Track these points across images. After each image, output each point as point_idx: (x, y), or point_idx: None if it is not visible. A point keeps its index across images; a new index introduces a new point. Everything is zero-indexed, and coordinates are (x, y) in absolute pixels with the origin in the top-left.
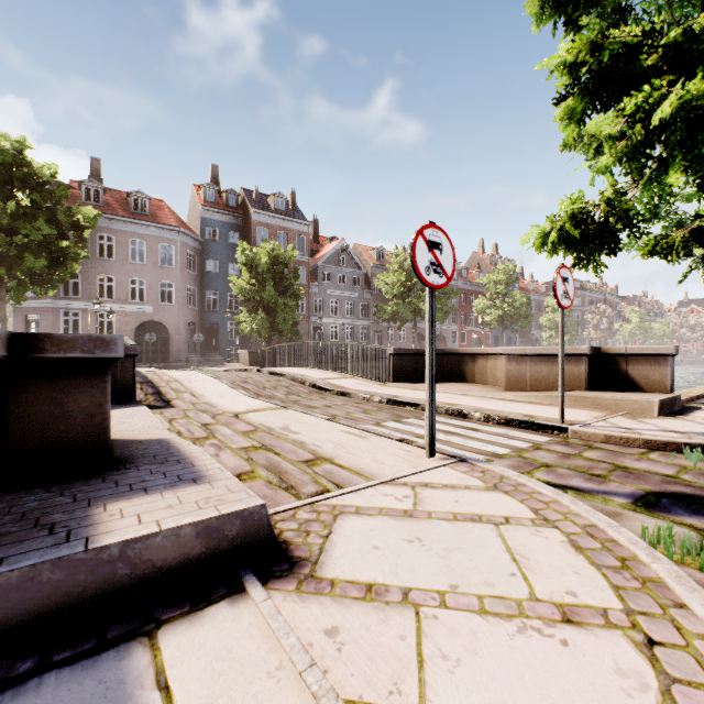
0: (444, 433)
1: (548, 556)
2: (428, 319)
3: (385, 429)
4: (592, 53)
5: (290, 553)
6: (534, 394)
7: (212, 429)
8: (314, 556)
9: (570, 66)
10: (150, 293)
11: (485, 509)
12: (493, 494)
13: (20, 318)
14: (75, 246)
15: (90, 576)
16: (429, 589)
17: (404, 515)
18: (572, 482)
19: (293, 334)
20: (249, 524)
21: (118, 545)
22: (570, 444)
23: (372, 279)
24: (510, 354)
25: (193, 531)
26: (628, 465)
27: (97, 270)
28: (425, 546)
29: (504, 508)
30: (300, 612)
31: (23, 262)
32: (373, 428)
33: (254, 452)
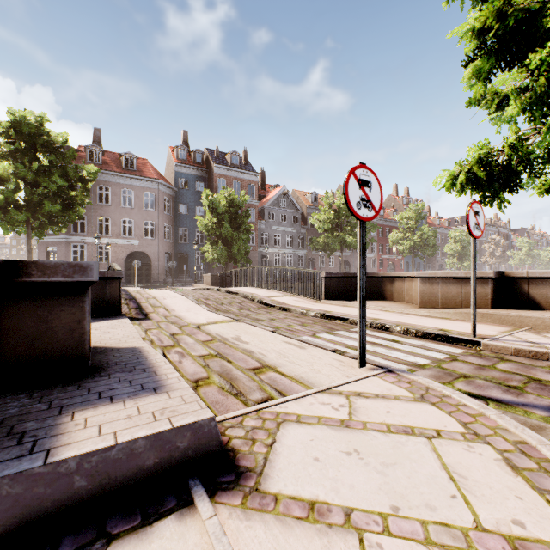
0: (370, 344)
1: (485, 475)
2: (359, 247)
3: (320, 340)
4: (498, 19)
5: (237, 463)
6: (445, 311)
7: (178, 338)
8: (258, 466)
9: (478, 32)
10: (136, 230)
11: (416, 421)
12: (421, 405)
13: (42, 250)
14: (81, 195)
15: (48, 489)
16: (371, 510)
17: (341, 425)
18: (491, 393)
19: (245, 261)
20: (199, 435)
21: (75, 458)
22: (483, 356)
23: (307, 218)
24: (424, 277)
25: (146, 444)
26: (541, 378)
27: (98, 213)
28: (362, 459)
29: (434, 421)
30: (245, 532)
31: (43, 207)
32: (309, 339)
33: (210, 360)
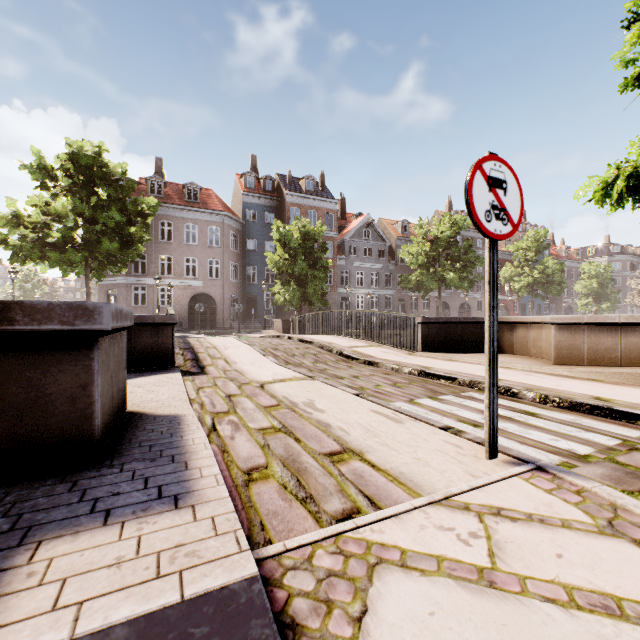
0: None
1: None
2: (487, 280)
3: (420, 408)
4: None
5: None
6: (596, 370)
7: (235, 402)
8: None
9: None
10: (200, 269)
11: (620, 583)
12: (616, 545)
13: (103, 292)
14: (140, 231)
15: None
16: None
17: (479, 580)
18: None
19: (321, 304)
20: (230, 610)
21: None
22: None
23: (396, 251)
24: (561, 323)
25: (130, 634)
26: None
27: (159, 251)
28: None
29: None
30: None
31: (101, 246)
32: (406, 406)
33: (272, 436)
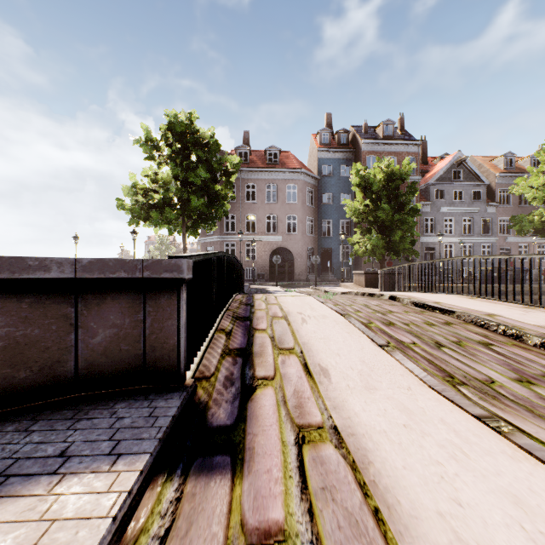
0: None
1: None
2: None
3: None
4: None
5: None
6: None
7: None
8: None
9: None
10: (279, 225)
11: None
12: None
13: (203, 249)
14: (225, 189)
15: None
16: None
17: None
18: None
19: (409, 254)
20: None
21: None
22: None
23: (496, 191)
24: None
25: None
26: None
27: (245, 211)
28: None
29: None
30: None
31: (190, 203)
32: None
33: None
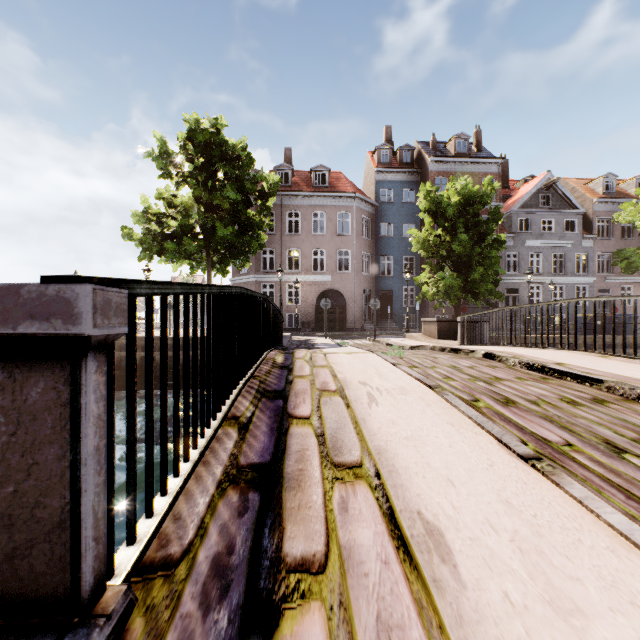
0: None
1: None
2: None
3: None
4: None
5: None
6: None
7: None
8: None
9: None
10: (328, 262)
11: None
12: None
13: None
14: (260, 215)
15: None
16: None
17: None
18: None
19: (492, 296)
20: None
21: None
22: None
23: (594, 220)
24: None
25: None
26: None
27: (286, 245)
28: None
29: None
30: None
31: (216, 232)
32: None
33: None
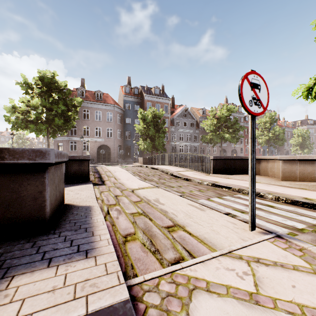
0: None
1: None
2: (250, 136)
3: (213, 203)
4: None
5: None
6: (303, 183)
7: (119, 199)
8: None
9: None
10: (103, 133)
11: None
12: None
13: (55, 144)
14: (73, 114)
15: None
16: None
17: (250, 300)
18: None
19: (162, 150)
20: None
21: None
22: None
23: (199, 123)
24: (285, 159)
25: None
26: None
27: (83, 124)
28: None
29: None
30: None
31: (54, 121)
32: (206, 202)
33: (138, 217)
